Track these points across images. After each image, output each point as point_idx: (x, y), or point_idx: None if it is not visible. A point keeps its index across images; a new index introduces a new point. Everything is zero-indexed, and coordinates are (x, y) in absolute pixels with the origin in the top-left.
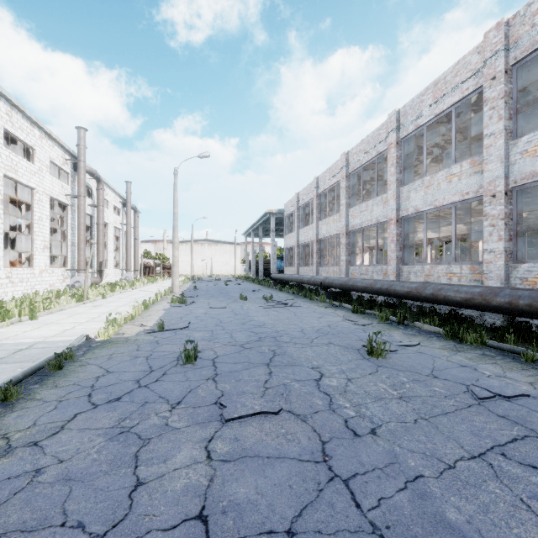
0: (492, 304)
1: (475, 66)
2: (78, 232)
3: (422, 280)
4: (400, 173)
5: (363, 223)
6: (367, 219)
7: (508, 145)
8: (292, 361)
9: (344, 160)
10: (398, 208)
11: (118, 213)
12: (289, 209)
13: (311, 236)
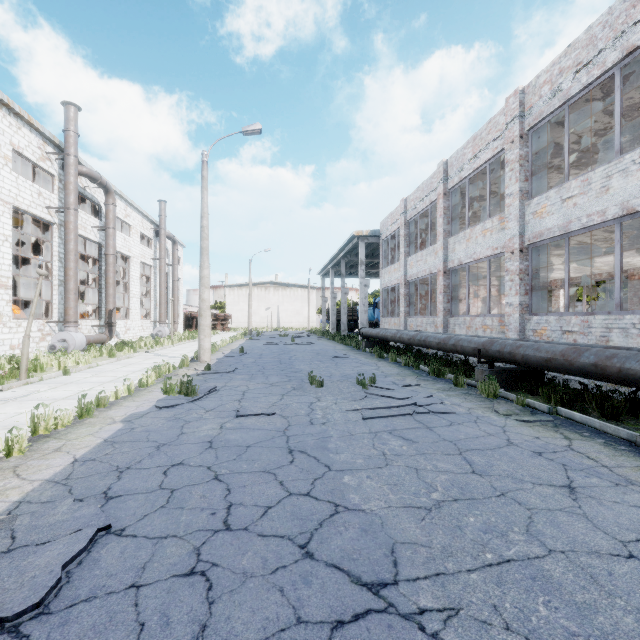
0: None
1: None
2: (65, 264)
3: None
4: None
5: (573, 222)
6: (588, 212)
7: None
8: None
9: (515, 105)
10: None
11: (149, 244)
12: (389, 228)
13: (431, 266)
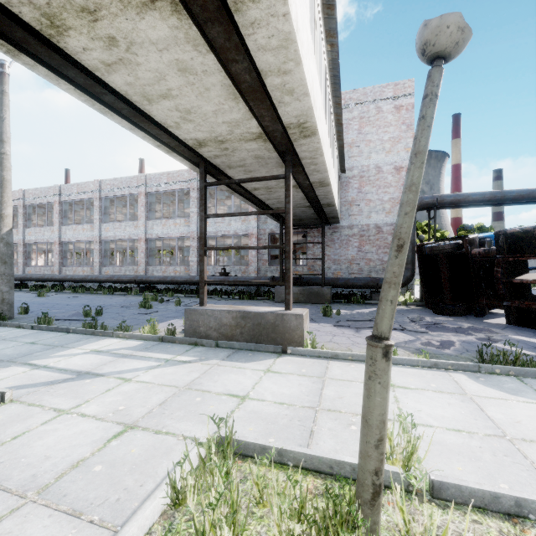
0: (87, 280)
1: (92, 189)
2: None
3: (72, 274)
4: (62, 218)
5: (38, 240)
6: (41, 238)
7: (101, 225)
8: None
9: (21, 194)
10: (61, 237)
11: None
12: None
13: None
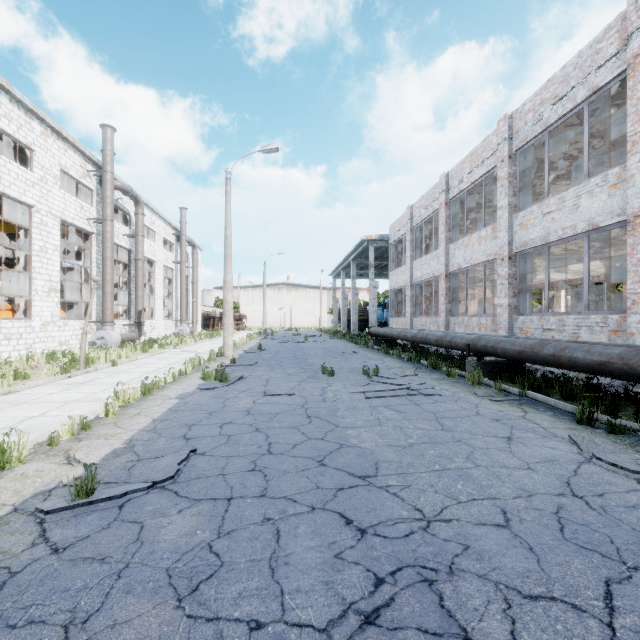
0: None
1: None
2: (103, 270)
3: None
4: None
5: (551, 234)
6: (562, 226)
7: None
8: None
9: (504, 128)
10: None
11: (171, 248)
12: (396, 233)
13: (434, 269)
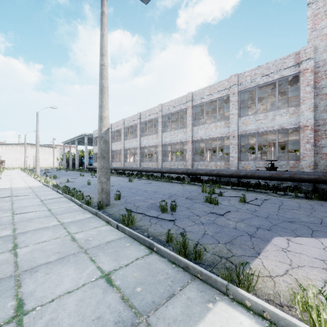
0: (155, 171)
1: (157, 111)
2: None
3: (146, 167)
4: (141, 133)
5: (130, 147)
6: (131, 146)
7: (162, 134)
8: (113, 183)
9: (123, 121)
10: (140, 144)
11: None
12: (96, 134)
13: None
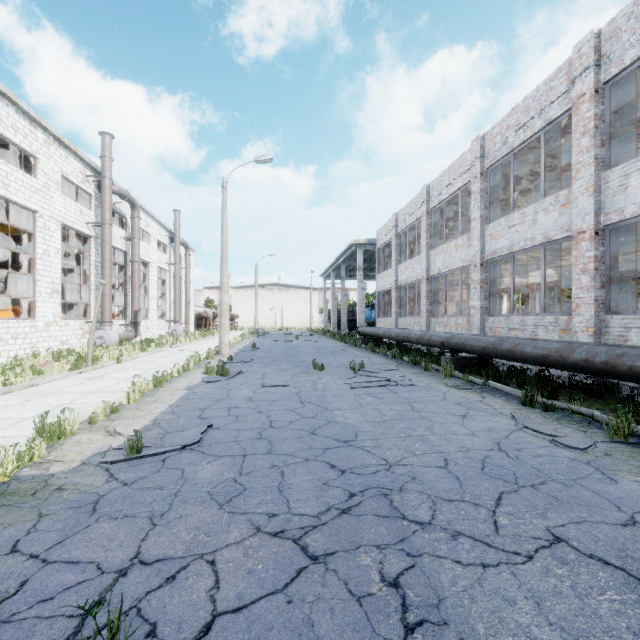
0: None
1: None
2: (102, 272)
3: None
4: (602, 146)
5: (515, 245)
6: (524, 238)
7: None
8: None
9: (477, 148)
10: (598, 211)
11: (164, 250)
12: (383, 238)
13: (417, 273)
